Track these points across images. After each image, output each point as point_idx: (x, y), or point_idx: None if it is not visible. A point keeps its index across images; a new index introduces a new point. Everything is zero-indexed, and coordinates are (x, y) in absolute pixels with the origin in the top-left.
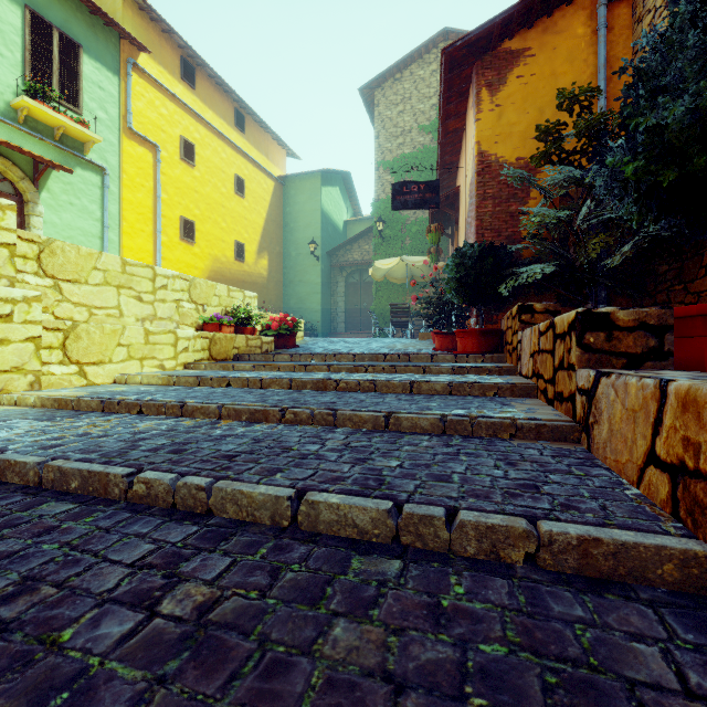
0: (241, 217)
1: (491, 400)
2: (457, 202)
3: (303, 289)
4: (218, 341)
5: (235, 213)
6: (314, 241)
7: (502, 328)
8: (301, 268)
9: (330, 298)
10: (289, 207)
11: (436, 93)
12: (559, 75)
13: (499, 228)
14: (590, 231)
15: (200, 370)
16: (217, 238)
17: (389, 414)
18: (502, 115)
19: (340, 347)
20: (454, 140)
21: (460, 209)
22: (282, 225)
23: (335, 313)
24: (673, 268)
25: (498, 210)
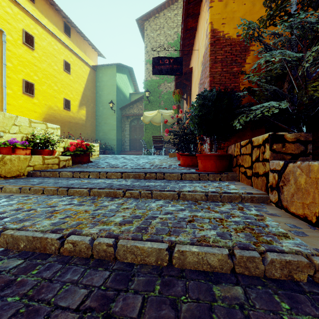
0: (68, 84)
1: None
2: (191, 77)
3: (106, 128)
4: (8, 162)
5: (64, 82)
6: (112, 101)
7: (229, 153)
8: (105, 116)
9: (122, 133)
10: (99, 82)
11: (177, 26)
12: None
13: (225, 82)
14: (307, 77)
15: None
16: (50, 95)
17: None
18: (227, 4)
19: (119, 162)
20: (190, 37)
21: (192, 80)
22: (94, 92)
23: (124, 140)
24: None
25: (225, 70)
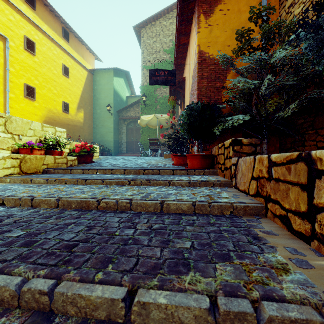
0: (66, 88)
1: (234, 225)
2: (184, 86)
3: (103, 130)
4: (28, 160)
5: (63, 86)
6: (109, 104)
7: (212, 153)
8: (102, 119)
9: (119, 135)
10: (96, 86)
11: (172, 34)
12: (242, 12)
13: (210, 95)
14: (266, 96)
15: (4, 183)
16: (50, 98)
17: (132, 289)
18: (211, 31)
19: (119, 162)
20: (183, 51)
21: (185, 89)
22: (92, 95)
23: (121, 142)
24: (307, 121)
25: (210, 85)
